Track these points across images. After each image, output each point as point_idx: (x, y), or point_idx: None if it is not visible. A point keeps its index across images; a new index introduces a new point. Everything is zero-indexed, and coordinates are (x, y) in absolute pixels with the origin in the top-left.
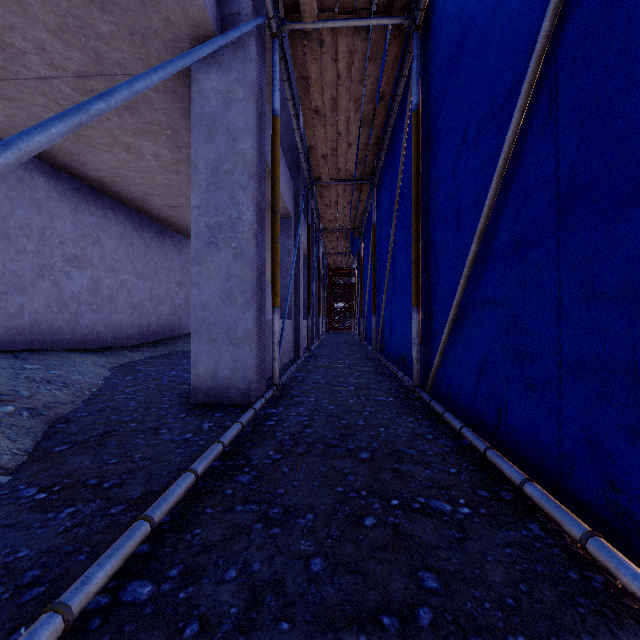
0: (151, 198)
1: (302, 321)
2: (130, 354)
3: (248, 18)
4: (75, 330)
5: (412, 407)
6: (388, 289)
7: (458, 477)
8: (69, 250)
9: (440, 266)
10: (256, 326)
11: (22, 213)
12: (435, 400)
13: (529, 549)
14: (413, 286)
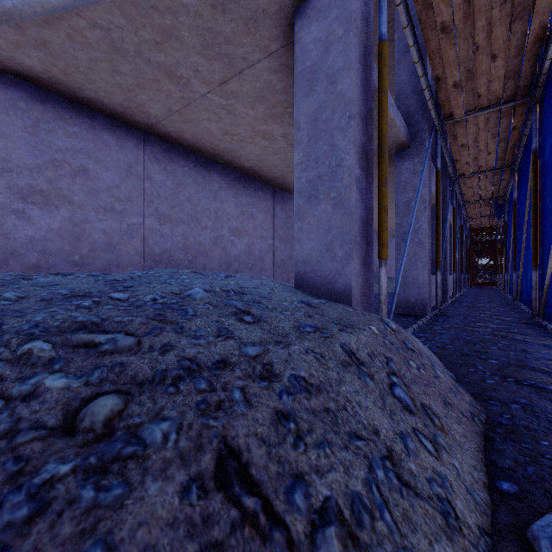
0: None
1: (448, 276)
2: None
3: (424, 132)
4: None
5: (527, 323)
6: (524, 253)
7: (534, 337)
8: None
9: (546, 245)
10: (427, 278)
11: None
12: (541, 318)
13: (547, 345)
14: (532, 255)
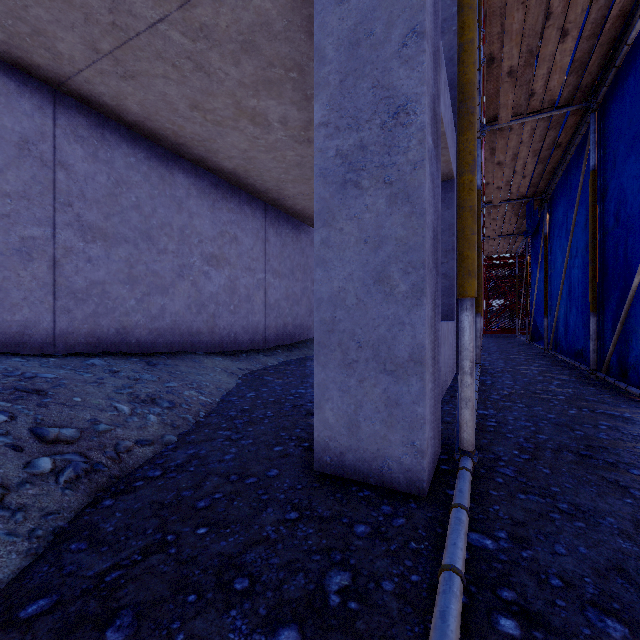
0: (284, 186)
1: None
2: (264, 358)
3: None
4: (213, 332)
5: None
6: None
7: None
8: (207, 249)
9: None
10: (430, 337)
11: (163, 212)
12: None
13: None
14: None
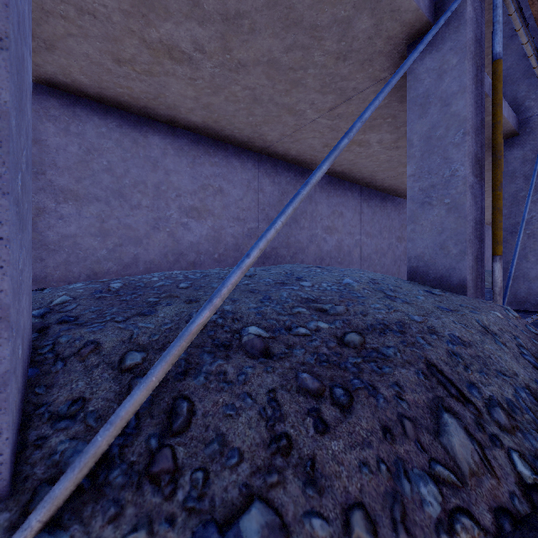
0: None
1: None
2: None
3: (537, 117)
4: (399, 274)
5: None
6: None
7: None
8: (397, 234)
9: None
10: None
11: (384, 221)
12: None
13: None
14: None
